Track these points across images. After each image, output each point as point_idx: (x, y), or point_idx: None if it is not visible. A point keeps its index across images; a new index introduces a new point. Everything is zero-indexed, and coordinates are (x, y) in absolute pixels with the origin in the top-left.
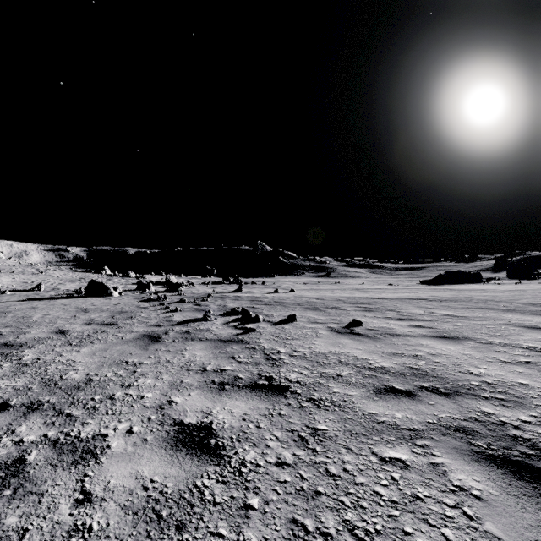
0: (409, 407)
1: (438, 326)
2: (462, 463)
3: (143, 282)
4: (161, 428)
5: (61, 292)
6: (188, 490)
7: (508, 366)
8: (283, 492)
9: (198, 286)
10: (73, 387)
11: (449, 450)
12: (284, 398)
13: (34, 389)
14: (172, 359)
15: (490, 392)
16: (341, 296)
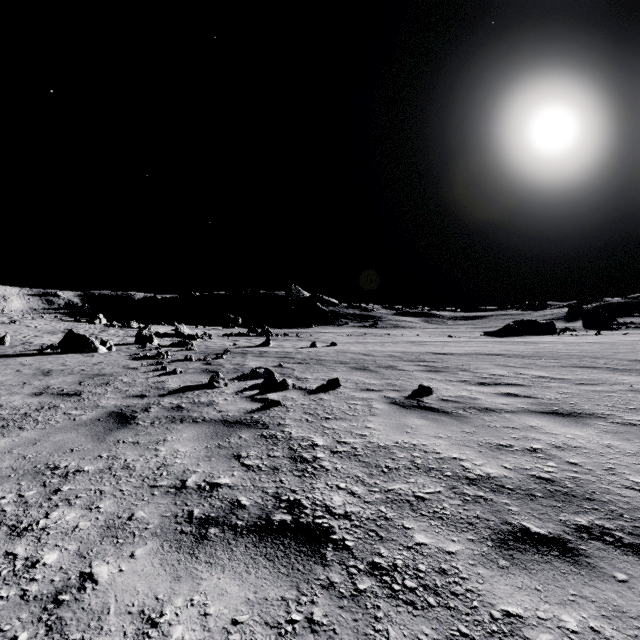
0: (581, 590)
1: (539, 395)
2: None
3: (143, 334)
4: None
5: (32, 346)
6: None
7: None
8: None
9: (216, 339)
10: None
11: None
12: (320, 564)
13: None
14: (134, 461)
15: None
16: (394, 351)
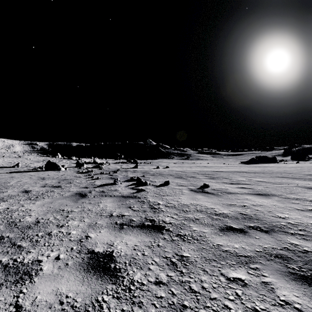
0: (243, 240)
1: (255, 188)
2: (284, 282)
3: (79, 162)
4: (79, 255)
5: (31, 168)
6: (92, 304)
7: (302, 212)
8: (159, 306)
9: (112, 165)
10: (26, 227)
11: (273, 271)
12: (161, 234)
13: (0, 228)
14: (91, 208)
15: (294, 230)
16: (195, 170)
